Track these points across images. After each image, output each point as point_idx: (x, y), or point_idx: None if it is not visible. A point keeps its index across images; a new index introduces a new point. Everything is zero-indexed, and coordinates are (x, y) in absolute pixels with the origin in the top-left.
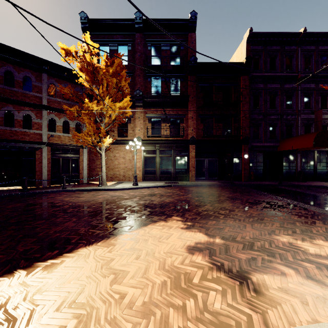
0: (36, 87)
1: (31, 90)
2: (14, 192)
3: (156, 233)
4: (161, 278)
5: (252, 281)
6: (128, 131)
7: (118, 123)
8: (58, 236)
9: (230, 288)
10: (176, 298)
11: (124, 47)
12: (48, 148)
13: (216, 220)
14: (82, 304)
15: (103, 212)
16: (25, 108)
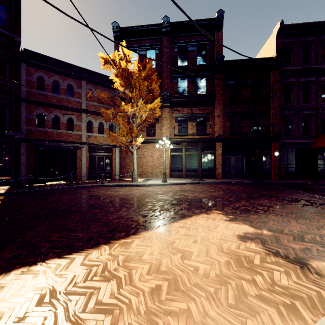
0: (77, 94)
1: (72, 96)
2: (62, 186)
3: (203, 223)
4: (223, 258)
5: (312, 266)
6: (156, 130)
7: (147, 123)
8: (118, 221)
9: (292, 270)
10: (243, 274)
11: (152, 51)
12: (86, 147)
13: (256, 214)
14: (165, 272)
15: (145, 204)
16: (69, 113)
